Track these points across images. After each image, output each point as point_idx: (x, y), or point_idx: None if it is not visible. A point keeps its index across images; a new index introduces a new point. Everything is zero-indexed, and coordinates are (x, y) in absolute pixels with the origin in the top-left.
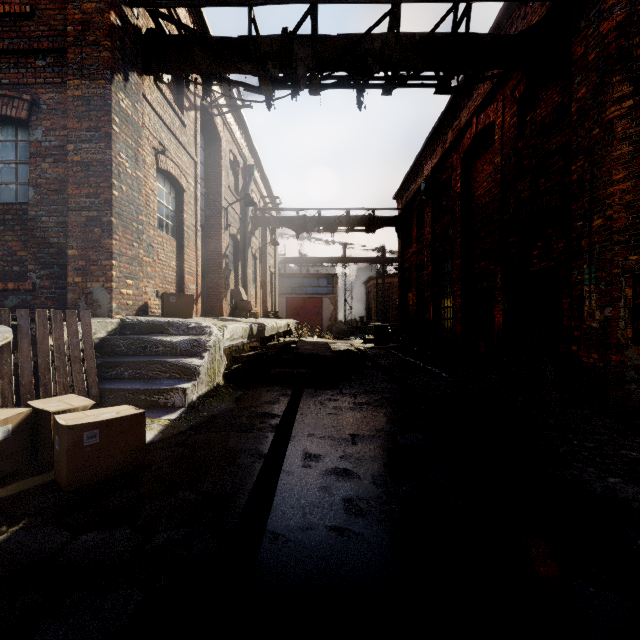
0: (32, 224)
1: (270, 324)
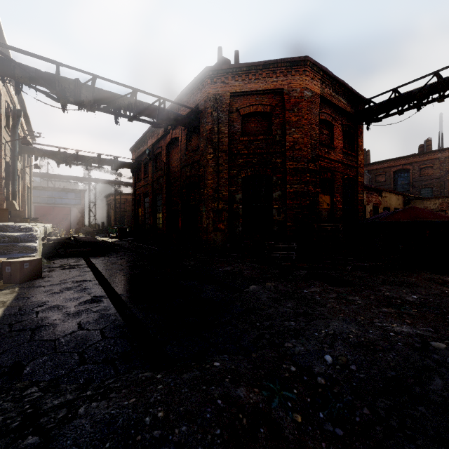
0: None
1: (47, 227)
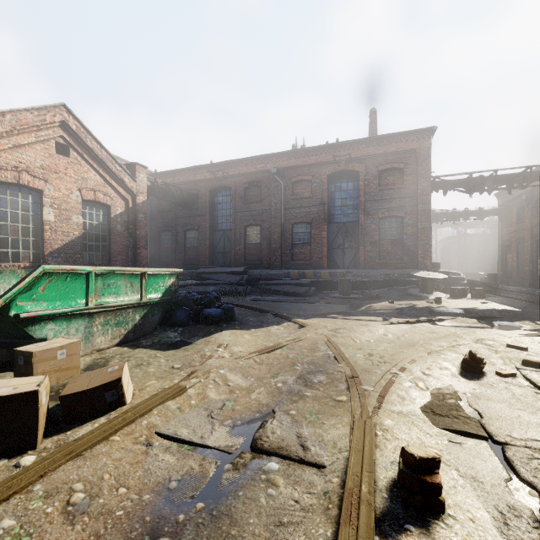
0: (405, 245)
1: None
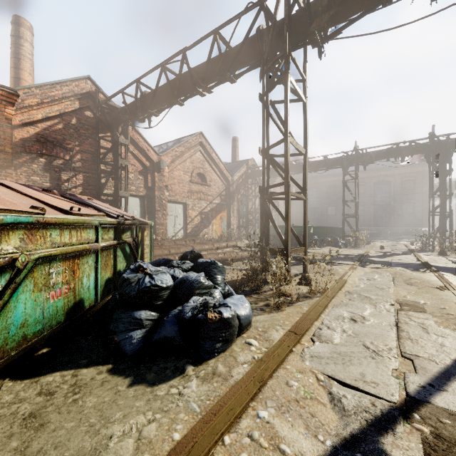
0: (415, 215)
1: None
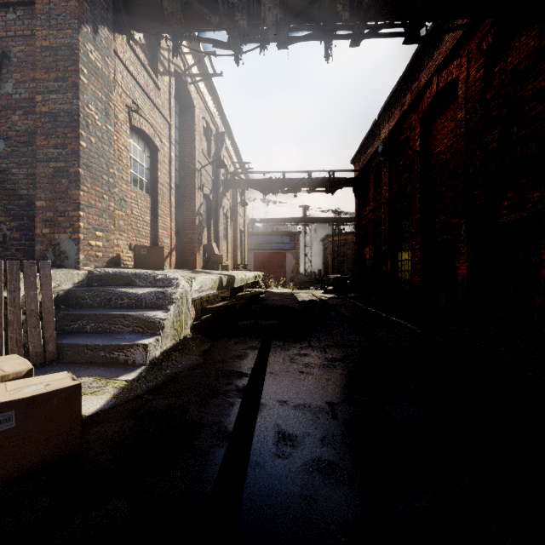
0: (3, 176)
1: (239, 276)
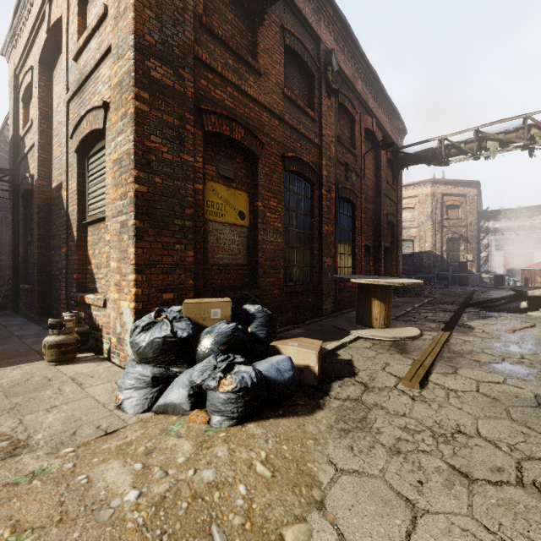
0: None
1: None
